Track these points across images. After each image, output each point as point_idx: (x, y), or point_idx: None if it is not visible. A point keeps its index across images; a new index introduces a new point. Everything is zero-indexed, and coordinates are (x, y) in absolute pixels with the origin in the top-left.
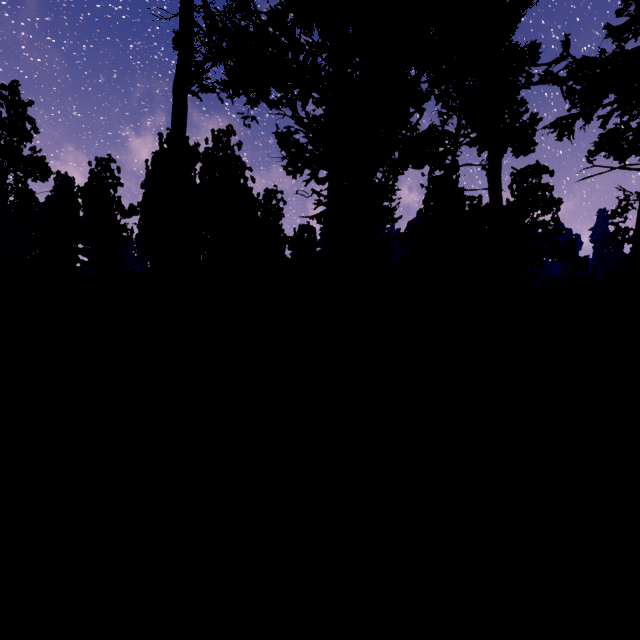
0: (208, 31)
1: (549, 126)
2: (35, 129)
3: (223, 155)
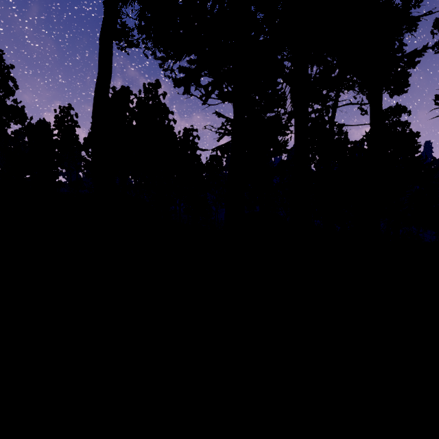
0: None
1: None
2: (16, 86)
3: (152, 103)
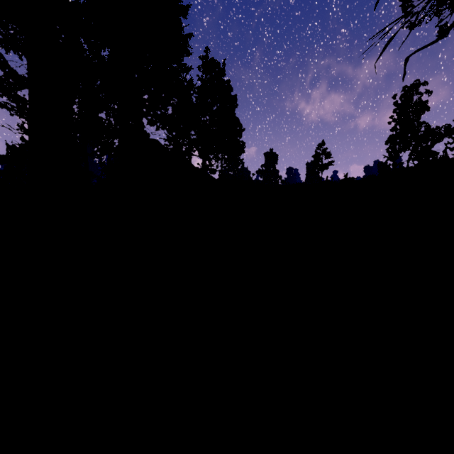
0: None
1: None
2: None
3: None
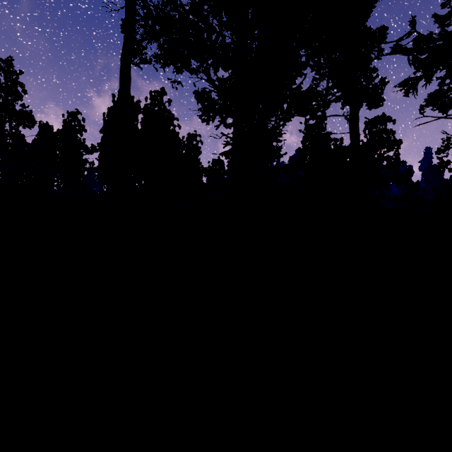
0: (145, 17)
1: (399, 85)
2: (24, 91)
3: (158, 109)
